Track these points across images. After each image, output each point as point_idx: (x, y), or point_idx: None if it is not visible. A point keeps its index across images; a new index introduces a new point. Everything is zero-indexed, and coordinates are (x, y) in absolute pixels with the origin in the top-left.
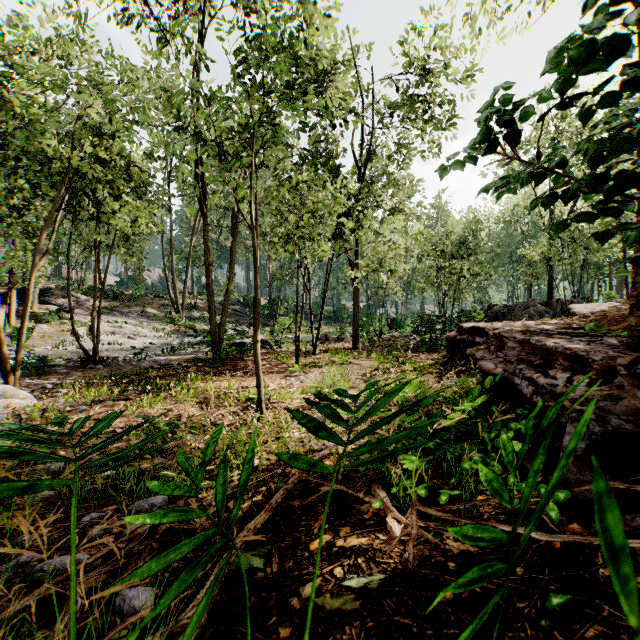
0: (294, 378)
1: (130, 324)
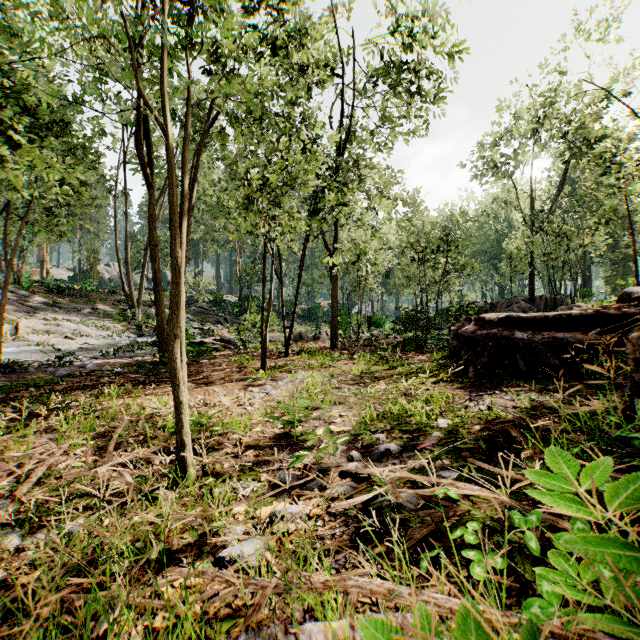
0: (258, 388)
1: (72, 322)
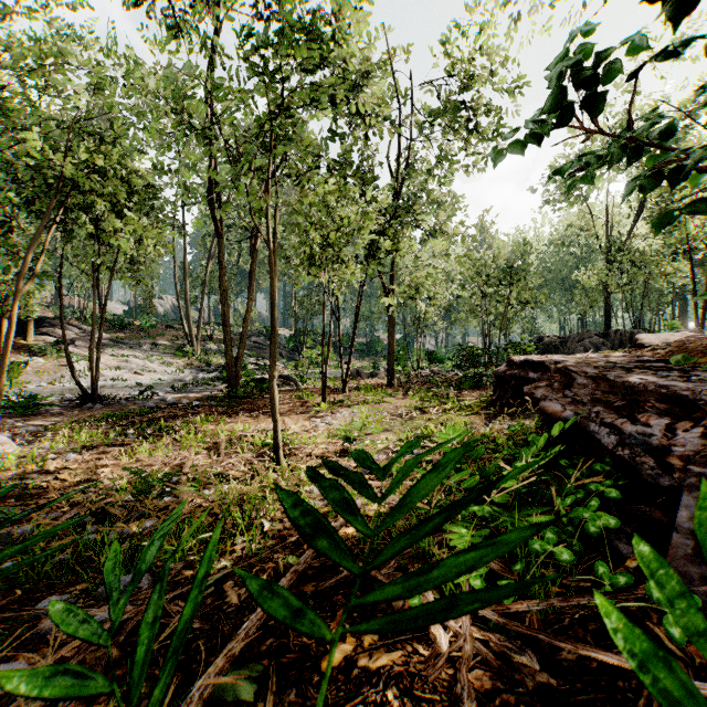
0: (320, 419)
1: (138, 358)
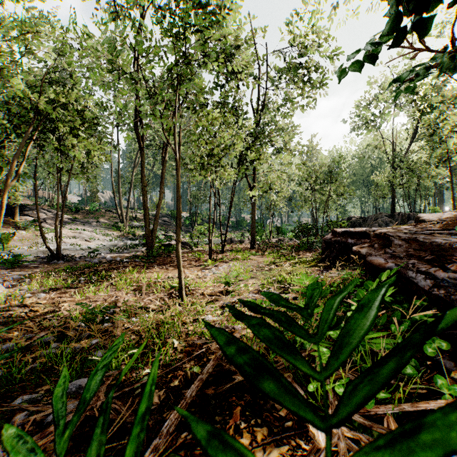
0: (208, 270)
1: (87, 231)
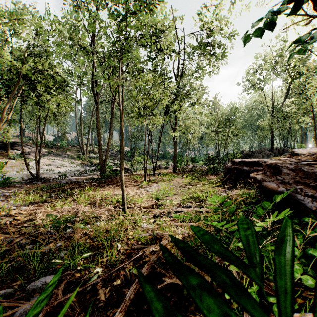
0: (143, 189)
1: (59, 160)
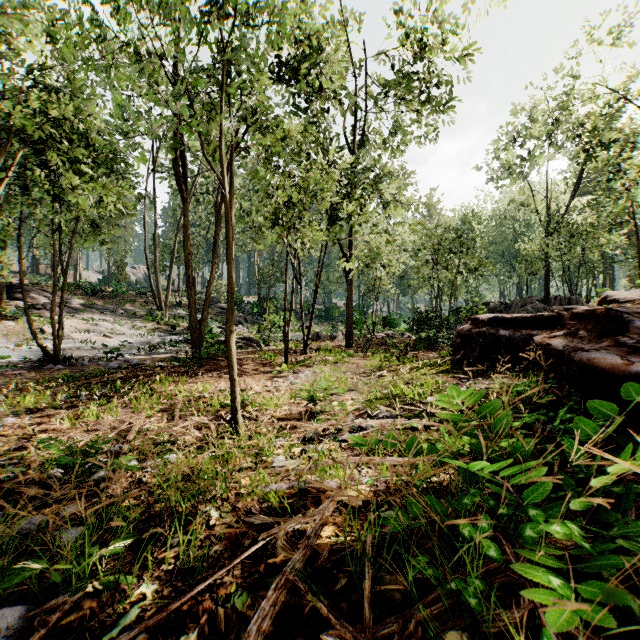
0: (282, 379)
1: (108, 322)
